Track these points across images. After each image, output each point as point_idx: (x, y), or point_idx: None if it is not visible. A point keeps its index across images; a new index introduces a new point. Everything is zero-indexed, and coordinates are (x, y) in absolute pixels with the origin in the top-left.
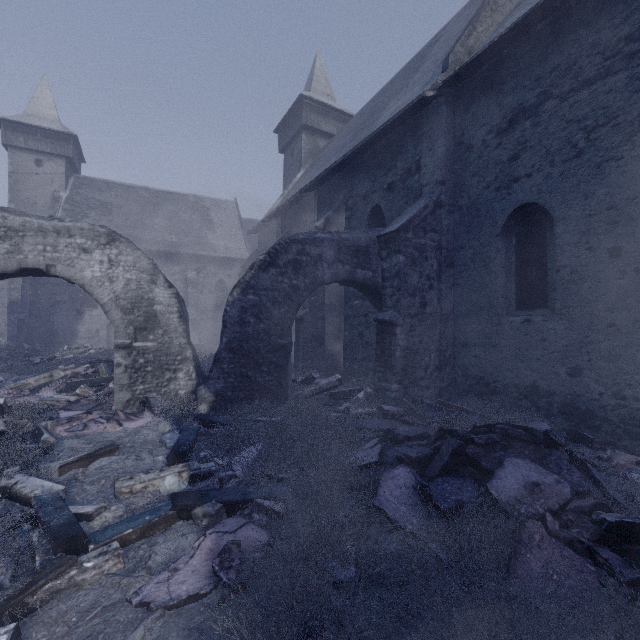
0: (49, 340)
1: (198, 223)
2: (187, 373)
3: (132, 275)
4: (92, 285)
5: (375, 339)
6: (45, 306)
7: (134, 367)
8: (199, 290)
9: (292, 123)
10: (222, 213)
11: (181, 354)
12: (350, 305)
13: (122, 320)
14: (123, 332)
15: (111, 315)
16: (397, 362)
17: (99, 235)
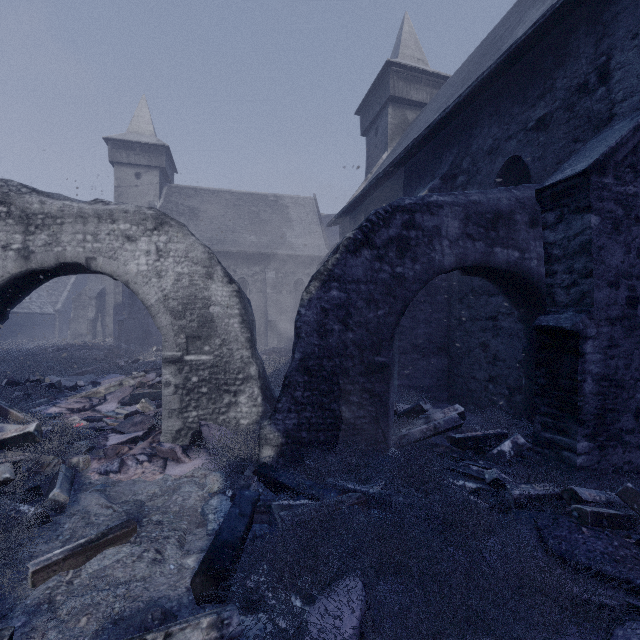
0: (144, 340)
1: (277, 222)
2: (250, 397)
3: (183, 268)
4: (137, 282)
5: (511, 353)
6: (141, 308)
7: (186, 387)
8: (278, 290)
9: (376, 98)
10: (301, 210)
11: (243, 371)
12: (465, 304)
13: (171, 326)
14: (173, 342)
15: (159, 320)
16: (586, 402)
17: (145, 218)
